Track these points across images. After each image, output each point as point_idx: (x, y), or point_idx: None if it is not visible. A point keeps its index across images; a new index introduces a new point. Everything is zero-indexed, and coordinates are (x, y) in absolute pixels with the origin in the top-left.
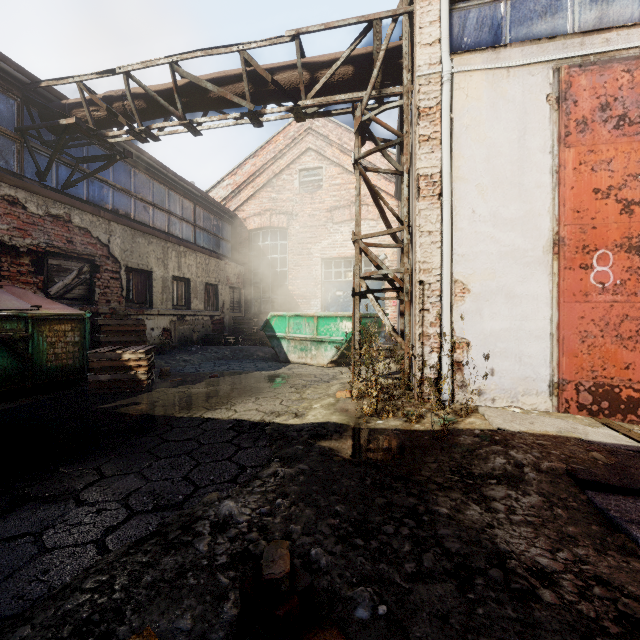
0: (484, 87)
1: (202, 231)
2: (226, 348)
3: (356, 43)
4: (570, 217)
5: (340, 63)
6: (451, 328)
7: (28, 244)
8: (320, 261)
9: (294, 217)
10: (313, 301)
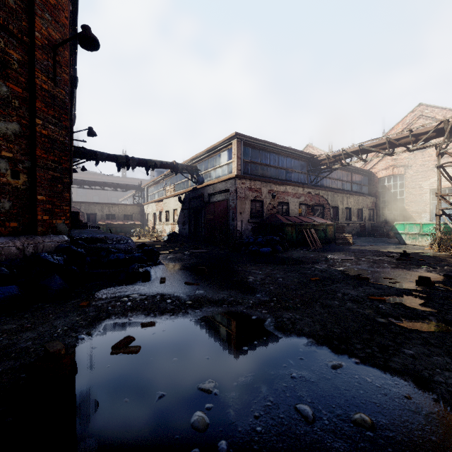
0: None
1: (354, 184)
2: (369, 238)
3: (436, 128)
4: None
5: (428, 135)
6: None
7: (311, 204)
8: (428, 191)
9: (409, 167)
10: (423, 214)
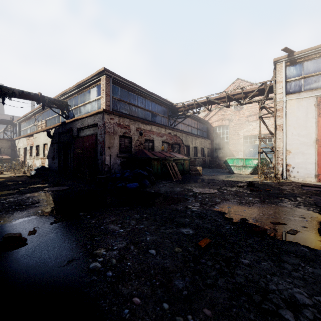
0: (295, 103)
1: (198, 130)
2: (209, 169)
3: (259, 88)
4: (320, 134)
5: (254, 92)
6: (286, 161)
7: (171, 142)
8: (243, 137)
9: (231, 121)
10: (239, 152)
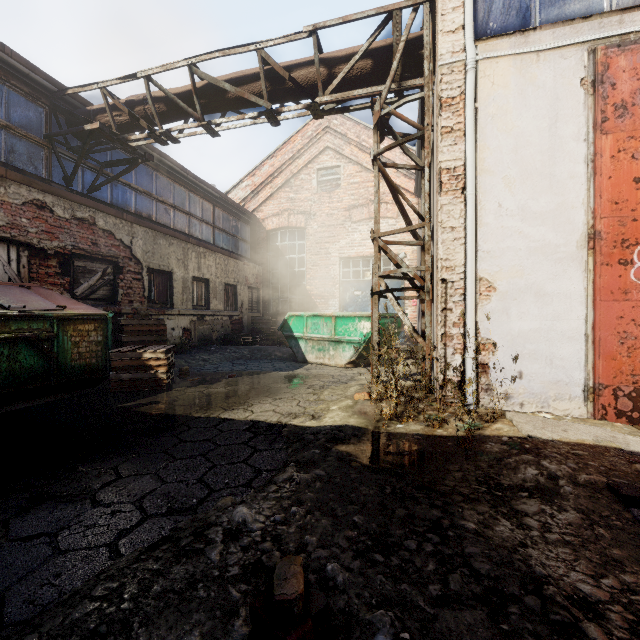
0: (511, 73)
1: (221, 232)
2: (244, 348)
3: (375, 35)
4: (607, 209)
5: (358, 57)
6: (475, 328)
7: (55, 247)
8: (338, 260)
9: (312, 217)
10: (331, 301)
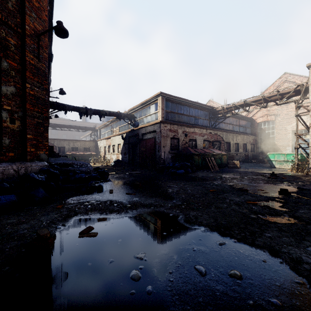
0: None
1: (241, 127)
2: (251, 163)
3: (295, 89)
4: None
5: (290, 94)
6: None
7: (212, 140)
8: (291, 132)
9: (278, 116)
10: (287, 147)
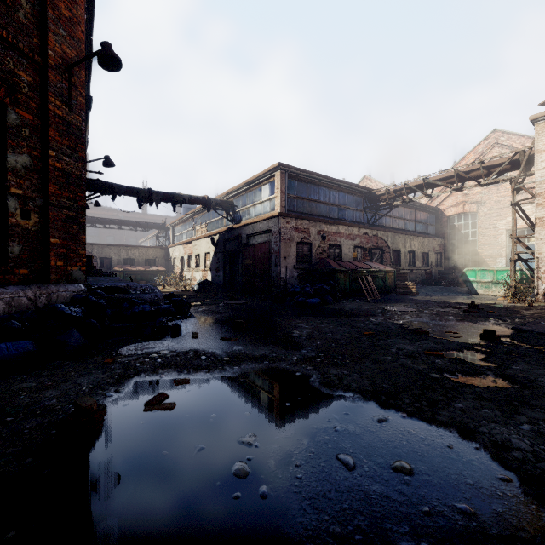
0: None
1: (419, 223)
2: (436, 287)
3: (510, 159)
4: None
5: (502, 167)
6: None
7: (368, 247)
8: (504, 232)
9: (482, 204)
10: (498, 259)
